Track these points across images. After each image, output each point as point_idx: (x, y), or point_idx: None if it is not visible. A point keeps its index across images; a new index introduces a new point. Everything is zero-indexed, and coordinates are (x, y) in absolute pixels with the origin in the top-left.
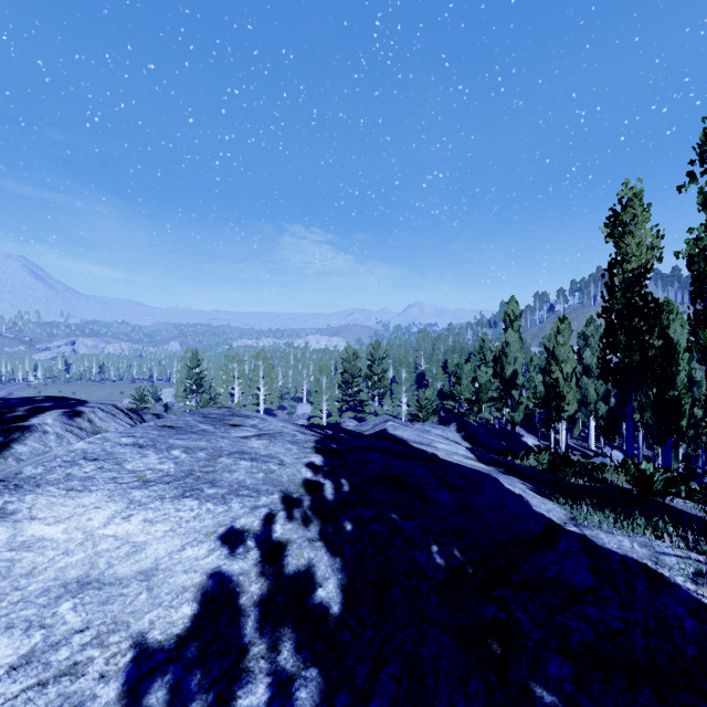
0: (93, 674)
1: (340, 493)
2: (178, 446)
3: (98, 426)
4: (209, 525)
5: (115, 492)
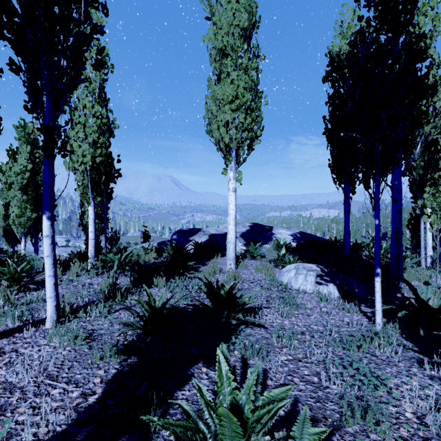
0: (287, 234)
1: (301, 233)
2: (286, 229)
3: (276, 228)
4: (290, 232)
5: (283, 230)
